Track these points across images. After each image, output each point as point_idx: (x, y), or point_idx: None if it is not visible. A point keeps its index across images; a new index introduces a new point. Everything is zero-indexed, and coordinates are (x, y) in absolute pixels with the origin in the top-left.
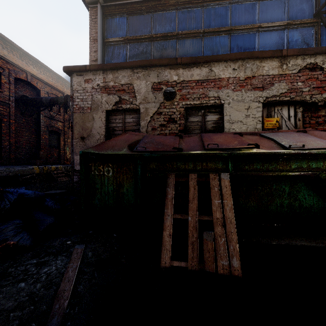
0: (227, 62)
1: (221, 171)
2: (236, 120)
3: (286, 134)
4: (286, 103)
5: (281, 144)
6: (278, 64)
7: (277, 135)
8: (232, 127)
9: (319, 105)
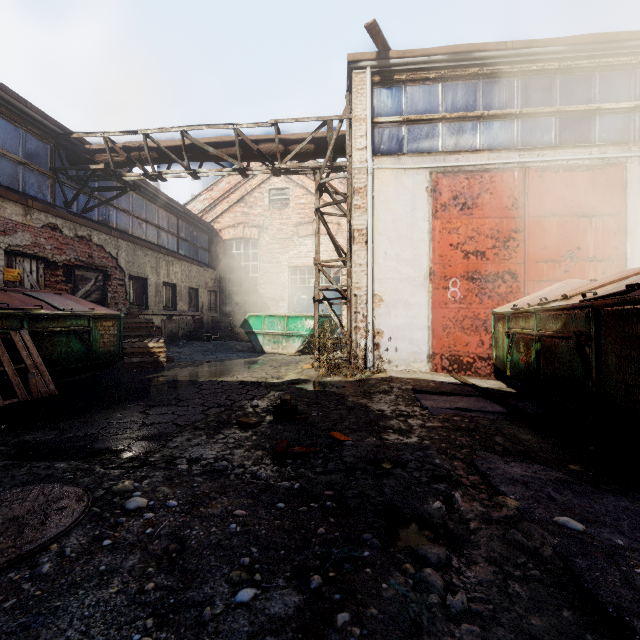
0: None
1: (17, 329)
2: None
3: (50, 296)
4: (29, 256)
5: (55, 307)
6: (23, 212)
7: (43, 296)
8: None
9: (59, 265)
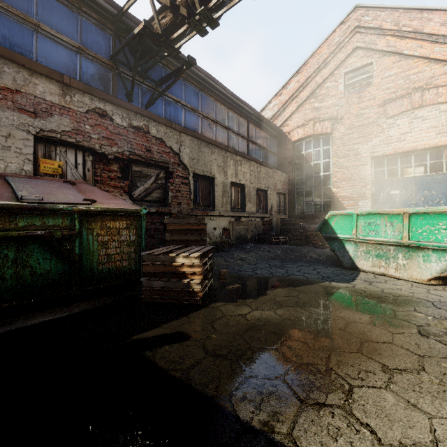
0: None
1: None
2: None
3: (43, 183)
4: (72, 146)
5: (16, 194)
6: (60, 91)
7: (29, 182)
8: None
9: (109, 158)
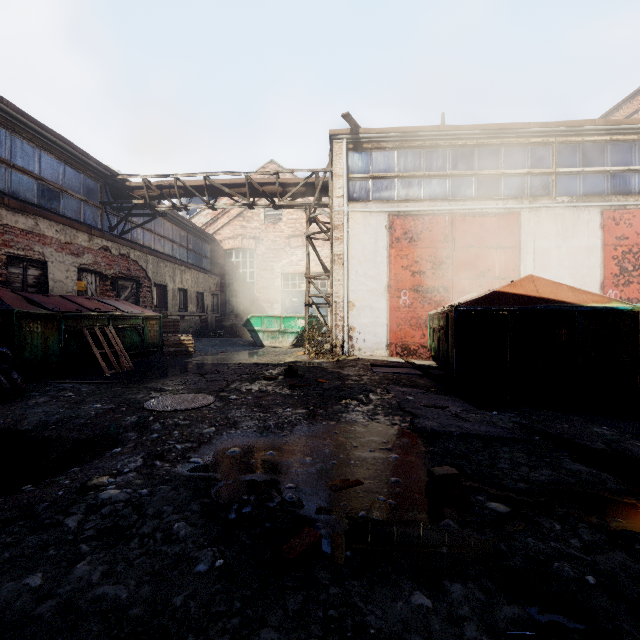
0: (52, 222)
1: (106, 326)
2: (59, 280)
3: (114, 302)
4: (90, 271)
5: (122, 310)
6: (88, 239)
7: (111, 302)
8: (56, 286)
9: (109, 277)
